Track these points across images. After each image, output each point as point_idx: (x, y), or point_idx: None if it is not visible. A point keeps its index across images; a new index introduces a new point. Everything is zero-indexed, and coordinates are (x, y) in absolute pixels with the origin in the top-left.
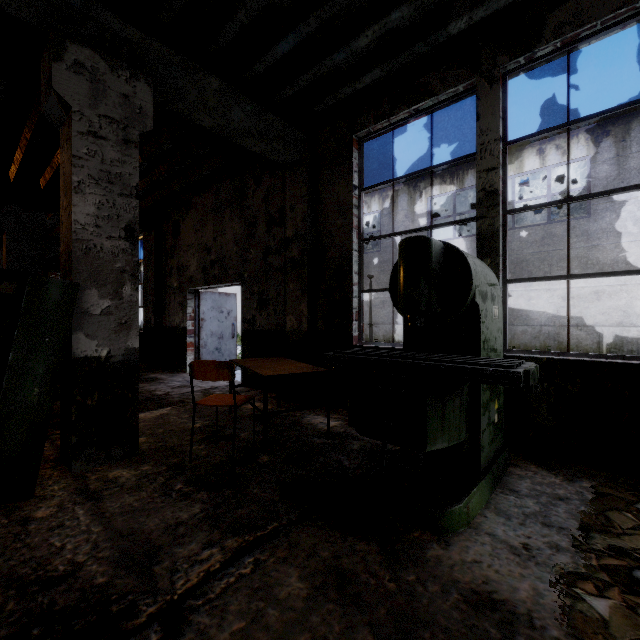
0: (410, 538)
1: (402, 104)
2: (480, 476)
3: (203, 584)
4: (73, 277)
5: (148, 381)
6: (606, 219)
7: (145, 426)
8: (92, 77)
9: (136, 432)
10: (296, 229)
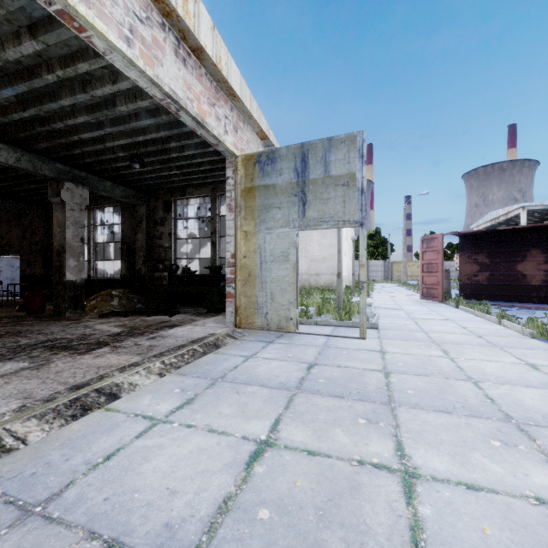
0: None
1: None
2: None
3: None
4: None
5: None
6: (223, 229)
7: None
8: None
9: None
10: (40, 238)
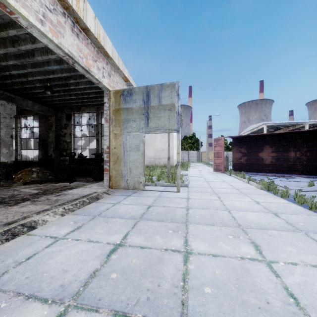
0: None
1: None
2: None
3: None
4: None
5: None
6: None
7: None
8: None
9: None
10: None
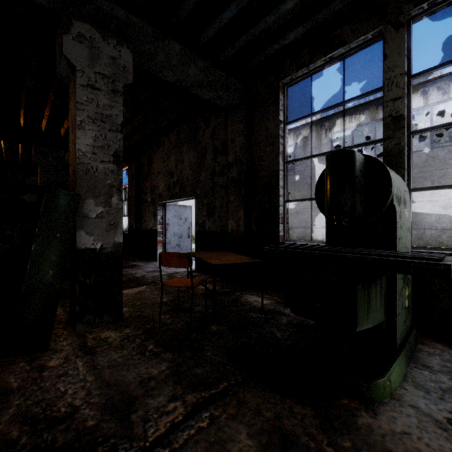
0: (340, 405)
1: (319, 54)
2: (396, 352)
3: (169, 434)
4: (77, 190)
5: (131, 267)
6: None
7: (128, 299)
8: (90, 45)
9: (121, 304)
10: (235, 156)
